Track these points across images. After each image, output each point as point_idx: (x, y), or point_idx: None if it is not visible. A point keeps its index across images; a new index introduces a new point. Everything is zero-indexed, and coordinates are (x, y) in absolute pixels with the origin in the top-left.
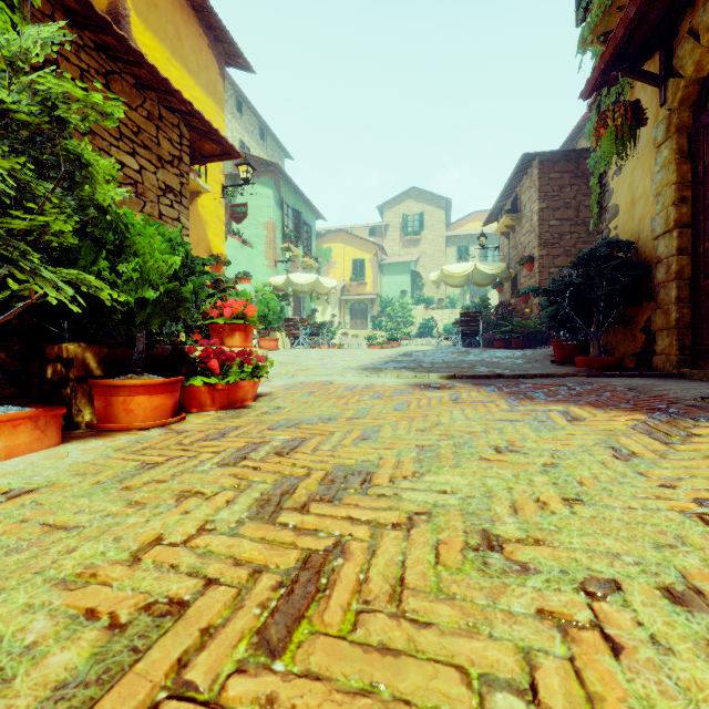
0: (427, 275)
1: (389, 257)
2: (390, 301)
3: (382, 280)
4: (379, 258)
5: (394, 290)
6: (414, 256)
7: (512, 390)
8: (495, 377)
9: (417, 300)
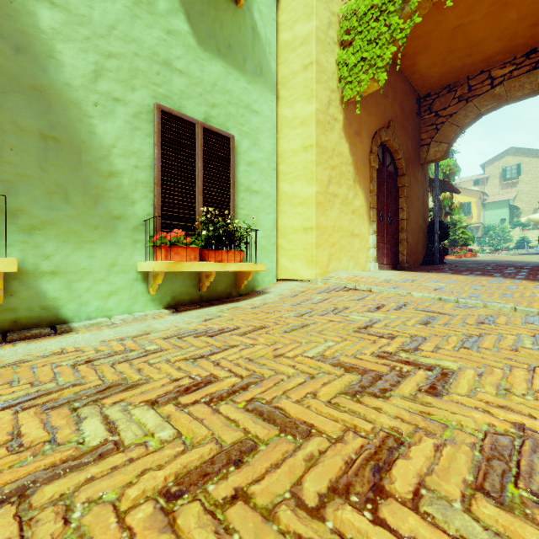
0: (523, 206)
1: (490, 197)
2: (491, 227)
3: (484, 214)
4: (482, 200)
5: (495, 219)
6: (512, 195)
7: (535, 255)
8: (534, 254)
9: (514, 225)
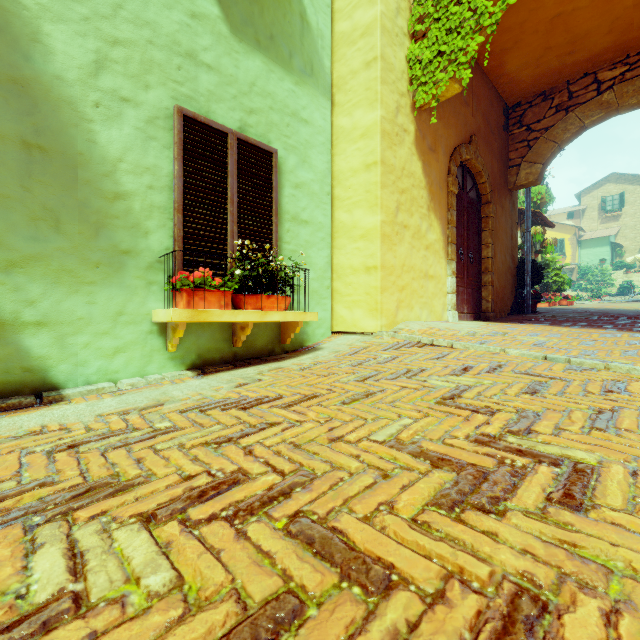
0: (627, 243)
1: (586, 233)
2: (588, 269)
3: (580, 253)
4: (577, 236)
5: (593, 260)
6: (614, 230)
7: None
8: None
9: (616, 266)
